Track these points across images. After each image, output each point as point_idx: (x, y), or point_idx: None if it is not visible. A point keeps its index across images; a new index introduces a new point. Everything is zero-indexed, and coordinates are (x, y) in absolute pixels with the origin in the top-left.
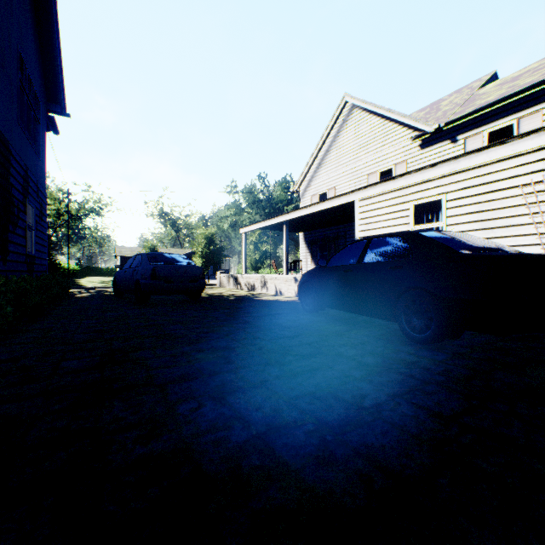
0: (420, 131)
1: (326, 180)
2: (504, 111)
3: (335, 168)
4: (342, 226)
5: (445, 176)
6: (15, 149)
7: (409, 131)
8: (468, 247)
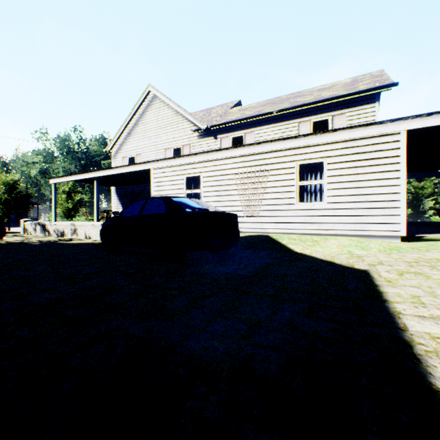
0: (198, 127)
1: (135, 147)
2: (239, 127)
3: (142, 139)
4: (147, 185)
5: (203, 162)
6: None
7: (191, 125)
8: (191, 207)
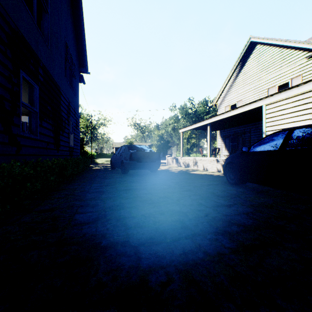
0: None
1: (235, 96)
2: None
3: (242, 87)
4: (248, 125)
5: None
6: (63, 91)
7: (304, 53)
8: None
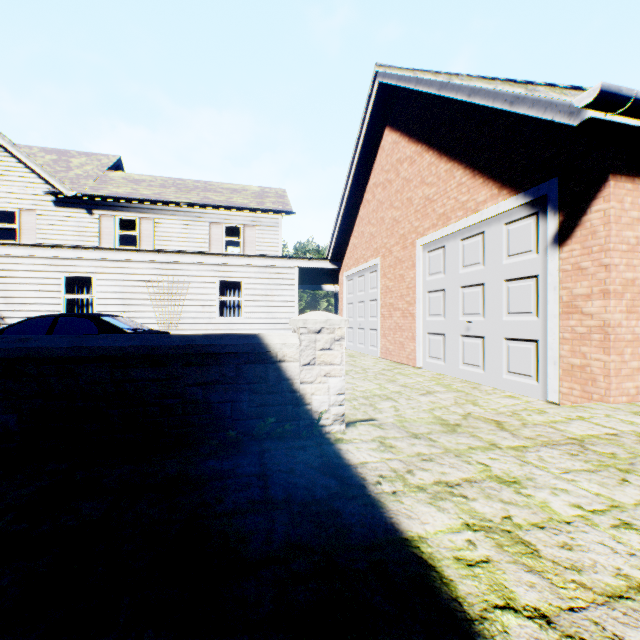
0: (55, 187)
1: None
2: (132, 207)
3: None
4: None
5: (97, 260)
6: None
7: (41, 181)
8: (131, 328)
